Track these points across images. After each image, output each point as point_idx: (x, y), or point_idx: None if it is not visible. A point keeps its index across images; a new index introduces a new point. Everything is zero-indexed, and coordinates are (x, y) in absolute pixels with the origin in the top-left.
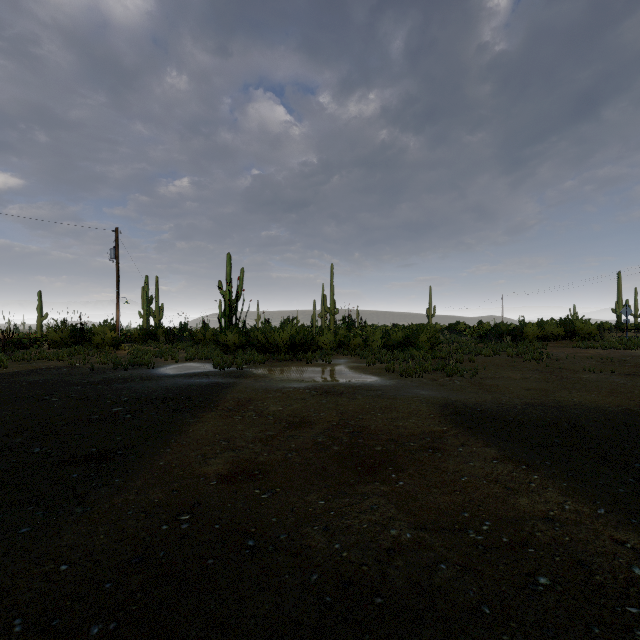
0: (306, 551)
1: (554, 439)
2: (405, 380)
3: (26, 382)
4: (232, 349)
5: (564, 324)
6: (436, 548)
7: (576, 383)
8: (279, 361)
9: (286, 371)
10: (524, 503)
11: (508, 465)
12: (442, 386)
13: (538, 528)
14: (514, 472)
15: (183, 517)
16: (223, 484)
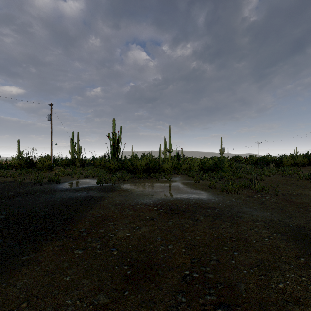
0: None
1: None
2: (228, 196)
3: None
4: (113, 170)
5: (307, 156)
6: None
7: None
8: (139, 178)
9: (142, 186)
10: None
11: None
12: (262, 203)
13: None
14: None
15: None
16: None
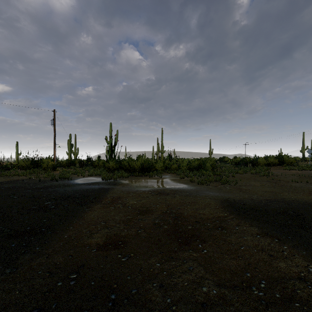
0: (148, 304)
1: (288, 221)
2: (200, 186)
3: (3, 187)
4: (112, 170)
5: (278, 158)
6: (234, 303)
7: (289, 188)
8: (135, 176)
9: (139, 181)
10: (283, 266)
11: (267, 239)
12: (220, 190)
13: (297, 286)
14: (271, 244)
15: (72, 276)
16: (100, 251)
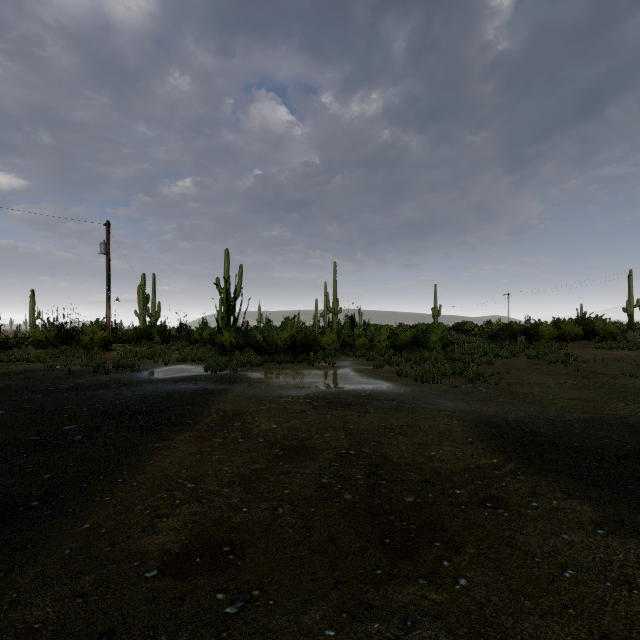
0: None
1: None
2: (421, 386)
3: None
4: (229, 350)
5: (582, 323)
6: None
7: (624, 391)
8: (278, 363)
9: (285, 375)
10: None
11: (628, 541)
12: (467, 394)
13: None
14: None
15: None
16: (167, 577)
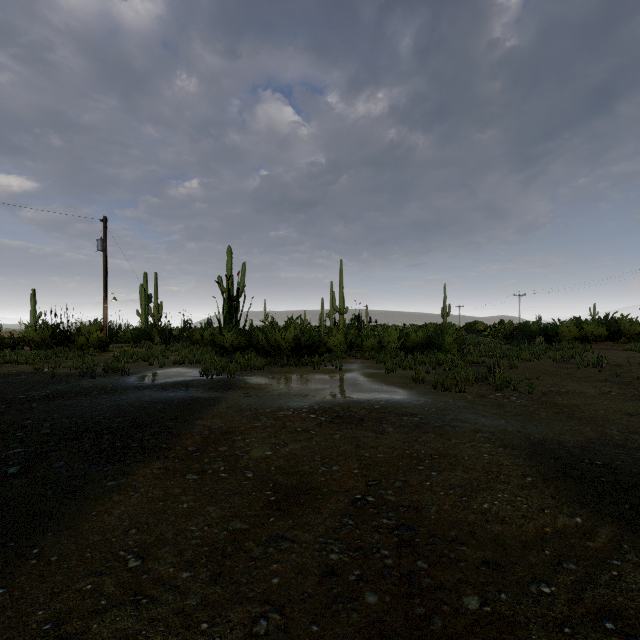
0: None
1: None
2: (443, 396)
3: None
4: (230, 351)
5: (606, 323)
6: None
7: None
8: (281, 366)
9: (287, 380)
10: None
11: None
12: (500, 407)
13: None
14: None
15: None
16: None
